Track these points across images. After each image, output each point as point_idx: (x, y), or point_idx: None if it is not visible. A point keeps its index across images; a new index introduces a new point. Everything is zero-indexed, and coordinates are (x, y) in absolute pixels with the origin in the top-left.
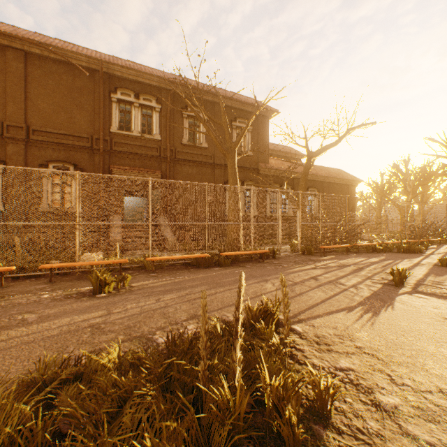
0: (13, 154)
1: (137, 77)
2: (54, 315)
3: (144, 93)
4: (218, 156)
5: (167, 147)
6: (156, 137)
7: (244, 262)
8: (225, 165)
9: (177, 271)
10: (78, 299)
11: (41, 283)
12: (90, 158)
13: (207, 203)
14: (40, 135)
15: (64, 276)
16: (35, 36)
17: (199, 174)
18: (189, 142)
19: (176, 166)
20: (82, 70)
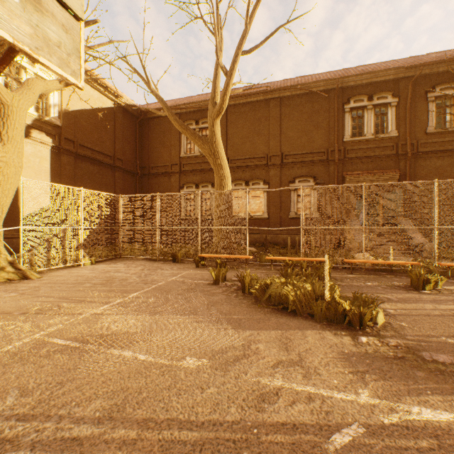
0: (273, 176)
1: (370, 79)
2: (407, 299)
3: (378, 92)
4: None
5: (407, 142)
6: (391, 135)
7: None
8: None
9: None
10: (405, 291)
11: (345, 274)
12: (325, 169)
13: None
14: (289, 158)
15: (353, 271)
16: (285, 83)
17: (452, 165)
18: (437, 129)
19: (417, 161)
20: (322, 94)
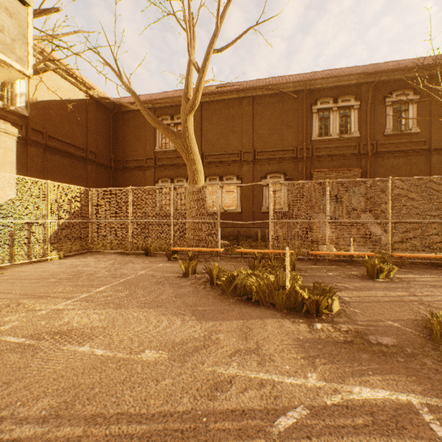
0: (246, 172)
1: (335, 82)
2: (362, 287)
3: (342, 96)
4: (436, 139)
5: (367, 142)
6: (354, 135)
7: None
8: None
9: (428, 270)
10: (362, 279)
11: (309, 265)
12: (294, 166)
13: None
14: (261, 155)
15: (317, 262)
16: (258, 82)
17: (406, 164)
18: (393, 131)
19: (376, 160)
20: (291, 95)
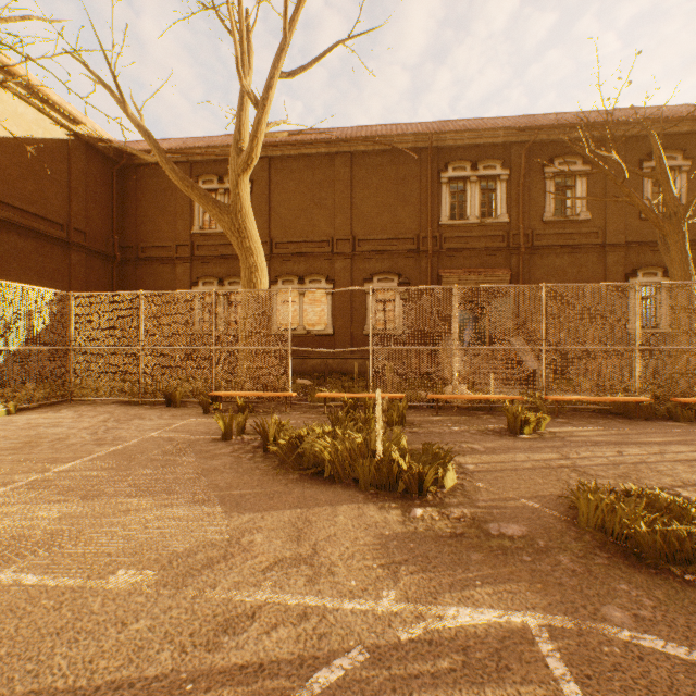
0: (340, 271)
1: (474, 139)
2: (497, 449)
3: (484, 160)
4: (612, 230)
5: (520, 231)
6: (501, 220)
7: None
8: (627, 244)
9: (593, 419)
10: (499, 436)
11: (428, 415)
12: (415, 264)
13: (636, 315)
14: (364, 244)
15: (441, 411)
16: (359, 131)
17: (573, 266)
18: (556, 217)
19: (532, 258)
20: (410, 154)
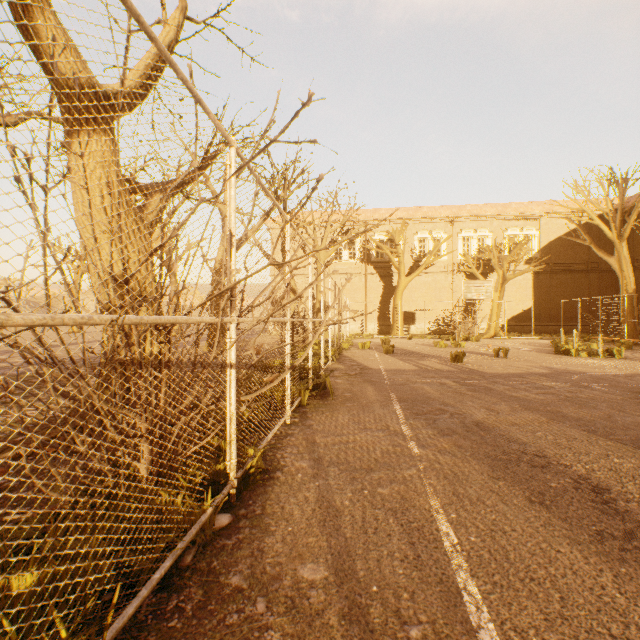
0: None
1: None
2: None
3: None
4: None
5: None
6: None
7: None
8: None
9: None
10: None
11: None
12: None
13: None
14: None
15: None
16: None
17: None
18: None
19: None
20: None
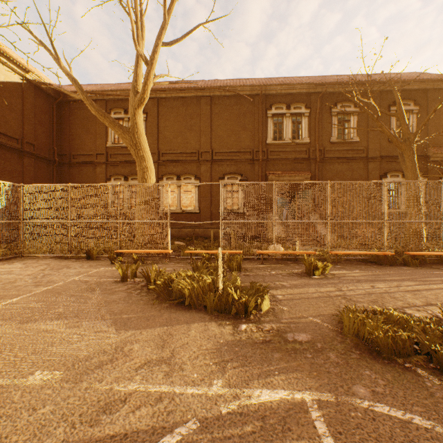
0: (204, 172)
1: (288, 90)
2: (298, 285)
3: (294, 103)
4: (372, 148)
5: (316, 148)
6: (304, 141)
7: (435, 265)
8: (381, 157)
9: (359, 266)
10: (300, 277)
11: (257, 264)
12: (251, 168)
13: (385, 201)
14: (219, 155)
15: (265, 261)
16: (216, 83)
17: (349, 170)
18: (338, 139)
19: (324, 165)
20: (248, 98)
